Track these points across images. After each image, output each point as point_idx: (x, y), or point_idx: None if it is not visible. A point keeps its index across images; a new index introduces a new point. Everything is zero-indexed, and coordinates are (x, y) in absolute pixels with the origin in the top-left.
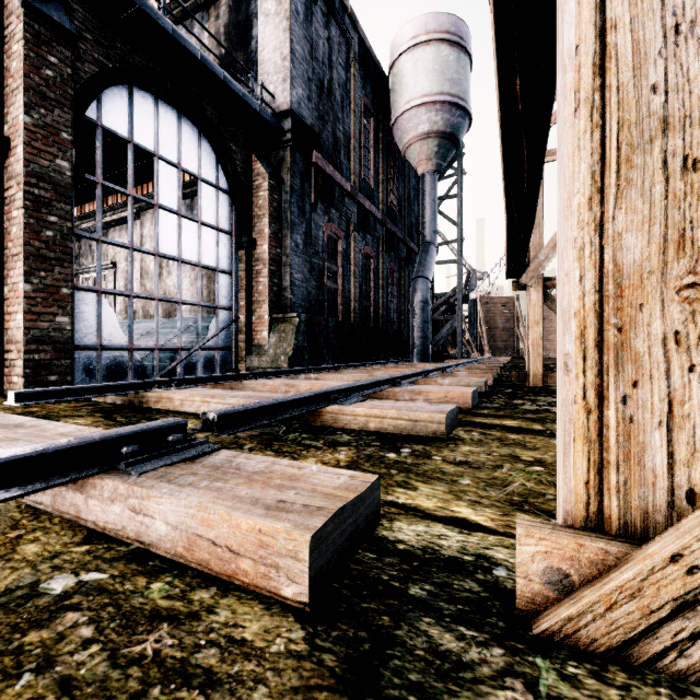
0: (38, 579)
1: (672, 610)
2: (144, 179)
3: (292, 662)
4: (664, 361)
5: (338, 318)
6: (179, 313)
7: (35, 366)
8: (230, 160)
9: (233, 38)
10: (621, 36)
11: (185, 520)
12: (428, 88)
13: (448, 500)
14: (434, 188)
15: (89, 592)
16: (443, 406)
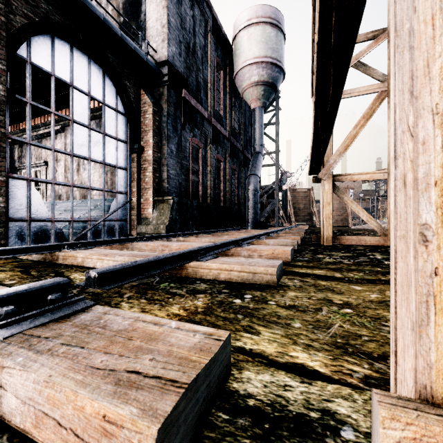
0: None
1: None
2: (67, 105)
3: None
4: None
5: (199, 200)
6: (89, 196)
7: None
8: (125, 92)
9: (128, 12)
10: None
11: (32, 395)
12: (257, 53)
13: (286, 344)
14: (261, 118)
15: None
16: (273, 261)
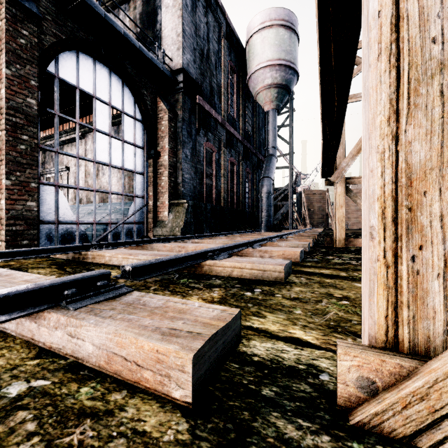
0: (0, 385)
1: None
2: (87, 113)
3: None
4: (441, 231)
5: (213, 203)
6: (110, 200)
7: (13, 235)
8: (143, 100)
9: (145, 22)
10: (411, 3)
11: (105, 342)
12: (271, 55)
13: (287, 325)
14: (275, 120)
15: (35, 395)
16: (282, 260)
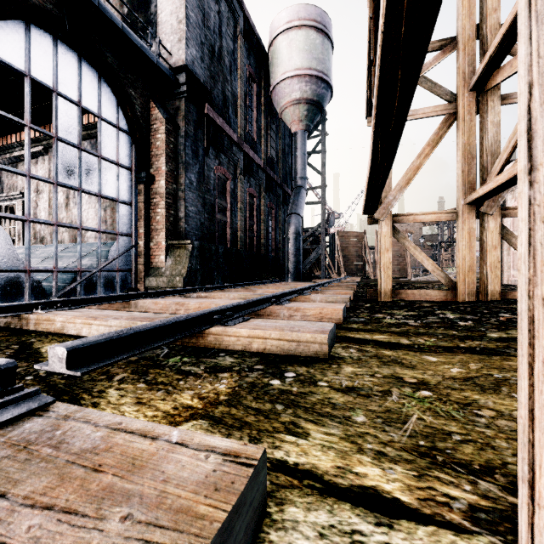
0: None
1: None
2: (51, 119)
3: None
4: None
5: (227, 246)
6: (79, 238)
7: None
8: (129, 103)
9: (134, 1)
10: None
11: None
12: (299, 63)
13: (348, 452)
14: (304, 144)
15: None
16: (322, 324)
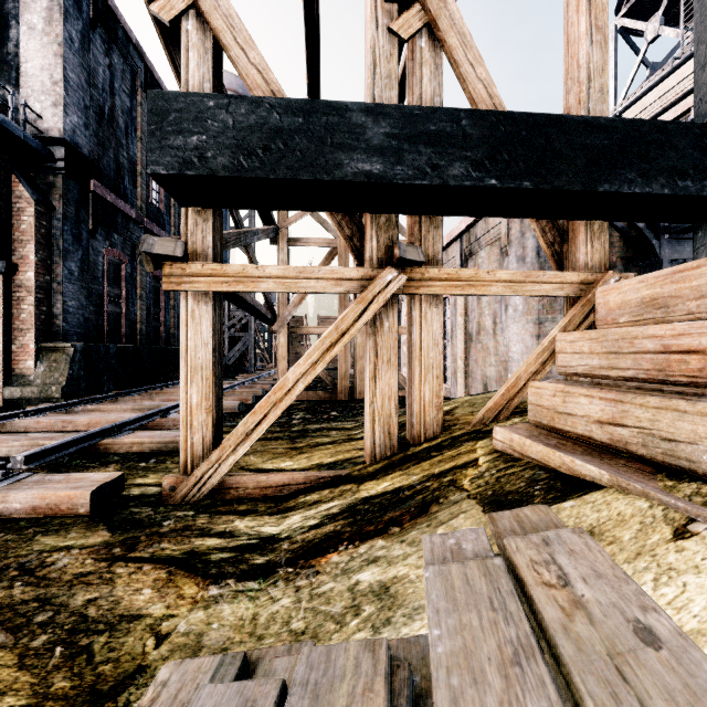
0: None
1: (193, 487)
2: None
3: (85, 522)
4: (202, 428)
5: (122, 341)
6: None
7: None
8: None
9: None
10: (192, 343)
11: (32, 500)
12: None
13: (162, 478)
14: (226, 222)
15: None
16: None
